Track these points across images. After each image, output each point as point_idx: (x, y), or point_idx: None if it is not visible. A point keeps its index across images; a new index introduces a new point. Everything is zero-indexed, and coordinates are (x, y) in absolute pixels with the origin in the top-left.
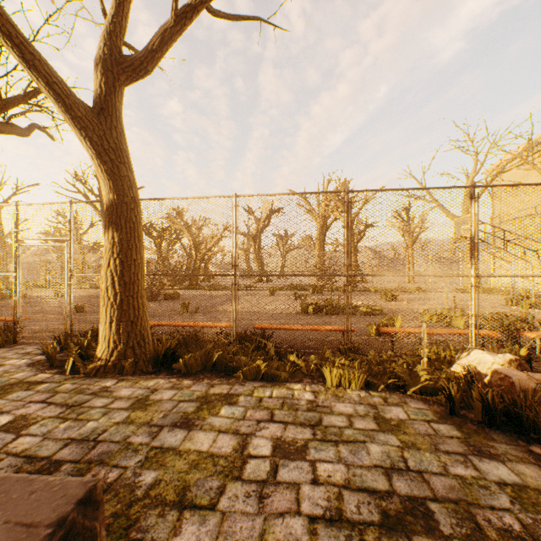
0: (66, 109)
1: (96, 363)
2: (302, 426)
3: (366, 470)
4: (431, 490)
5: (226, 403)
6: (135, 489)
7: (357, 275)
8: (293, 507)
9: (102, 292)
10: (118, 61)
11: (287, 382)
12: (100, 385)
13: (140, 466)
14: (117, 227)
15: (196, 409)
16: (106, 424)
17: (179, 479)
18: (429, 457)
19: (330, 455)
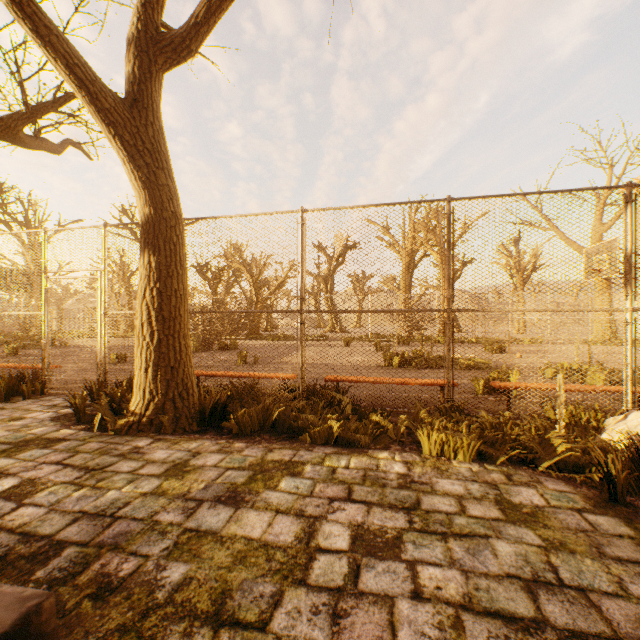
0: (90, 99)
1: (129, 417)
2: (392, 509)
3: (495, 581)
4: (607, 623)
5: (288, 473)
6: (155, 590)
7: (461, 311)
8: (386, 637)
9: (137, 331)
10: (155, 39)
11: (369, 449)
12: (130, 445)
13: (166, 555)
14: (155, 249)
15: (248, 480)
16: (129, 495)
17: (217, 579)
18: (592, 566)
19: (436, 554)
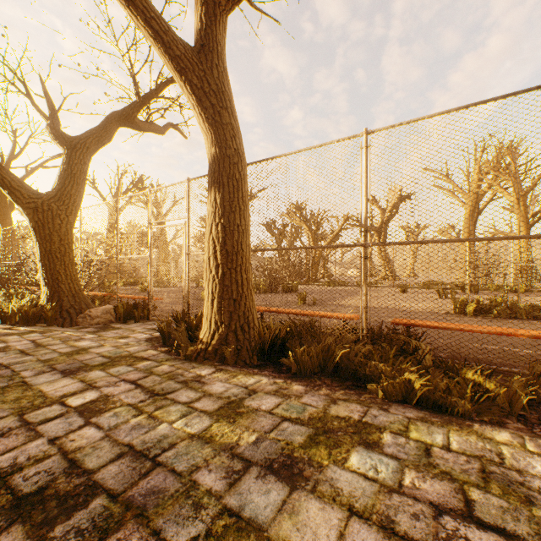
0: (165, 50)
1: (198, 345)
2: None
3: None
4: None
5: (360, 442)
6: None
7: None
8: None
9: (205, 264)
10: None
11: (472, 421)
12: (194, 373)
13: None
14: (219, 187)
15: (307, 441)
16: (177, 434)
17: None
18: None
19: None
